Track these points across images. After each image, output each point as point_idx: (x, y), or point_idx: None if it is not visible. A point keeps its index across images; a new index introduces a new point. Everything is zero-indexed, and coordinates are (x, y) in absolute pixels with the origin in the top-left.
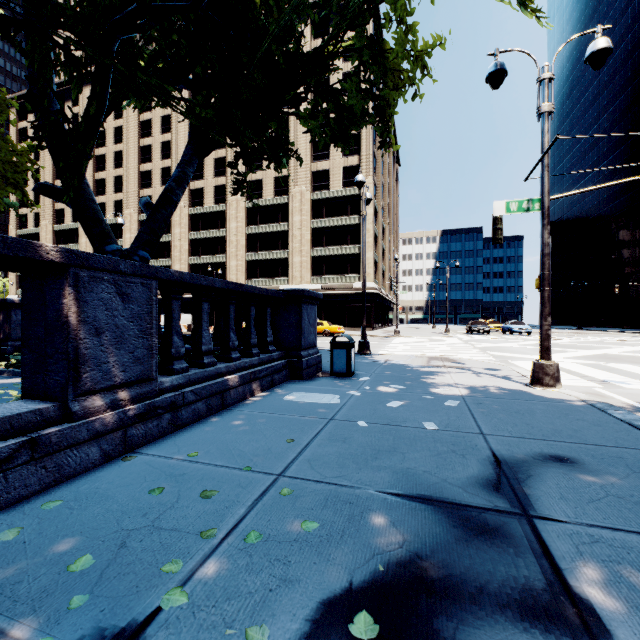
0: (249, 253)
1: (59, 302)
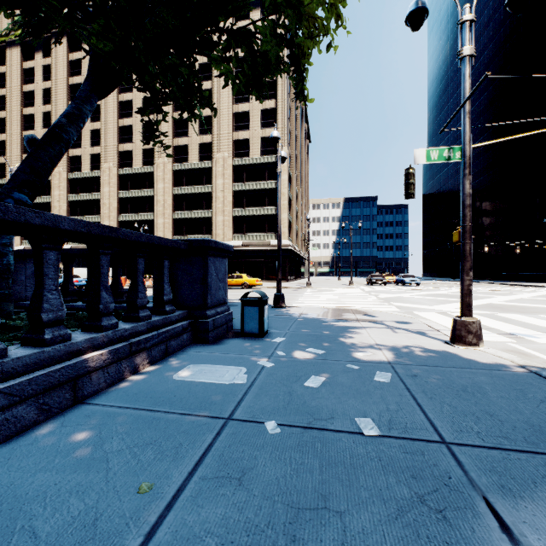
0: (175, 212)
1: None
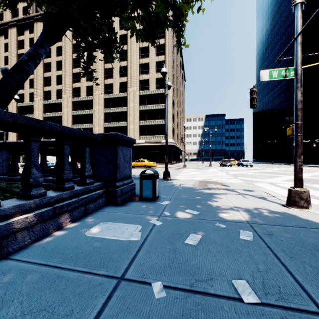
0: (105, 123)
1: None
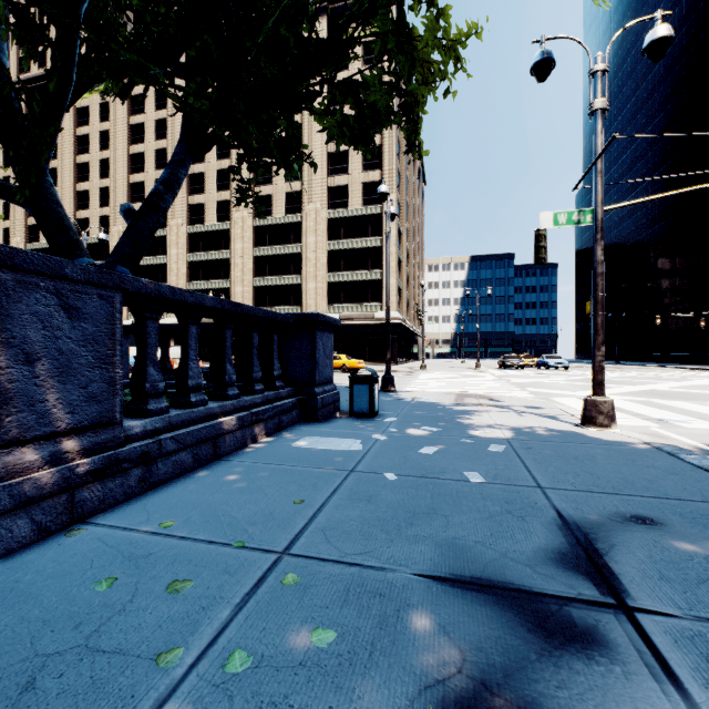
0: (257, 278)
1: None
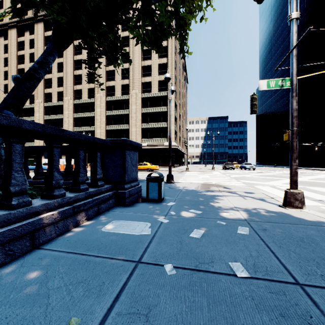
0: (107, 126)
1: None
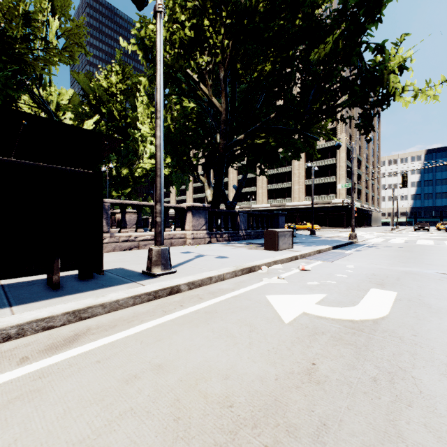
0: (269, 185)
1: (237, 218)
